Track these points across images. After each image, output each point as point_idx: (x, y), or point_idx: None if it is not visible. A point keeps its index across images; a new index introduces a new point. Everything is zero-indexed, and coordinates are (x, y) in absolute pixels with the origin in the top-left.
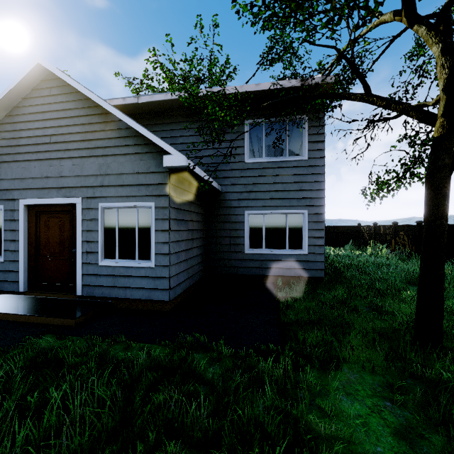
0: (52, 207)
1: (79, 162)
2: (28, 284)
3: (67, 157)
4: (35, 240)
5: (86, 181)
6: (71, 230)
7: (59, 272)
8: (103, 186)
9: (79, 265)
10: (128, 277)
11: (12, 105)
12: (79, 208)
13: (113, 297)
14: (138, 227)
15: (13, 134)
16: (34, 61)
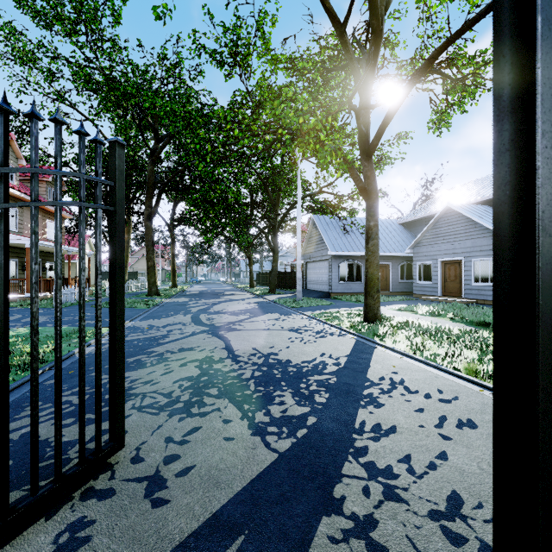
0: (451, 261)
1: (462, 242)
2: (441, 293)
3: (458, 240)
4: (444, 275)
5: (466, 250)
6: (459, 270)
7: (454, 288)
8: (473, 252)
9: (463, 285)
10: (484, 290)
11: (435, 222)
12: (463, 261)
13: (478, 299)
14: (490, 268)
15: (436, 233)
16: (445, 205)
